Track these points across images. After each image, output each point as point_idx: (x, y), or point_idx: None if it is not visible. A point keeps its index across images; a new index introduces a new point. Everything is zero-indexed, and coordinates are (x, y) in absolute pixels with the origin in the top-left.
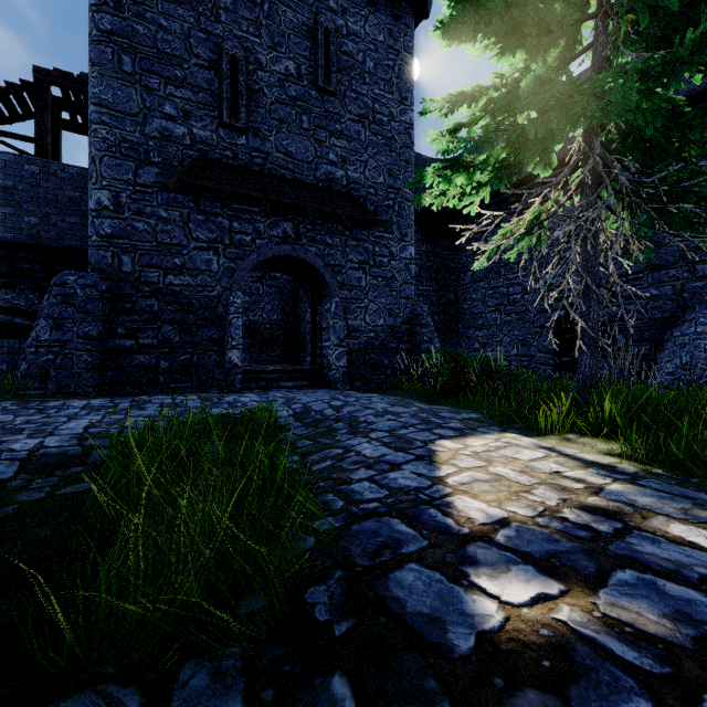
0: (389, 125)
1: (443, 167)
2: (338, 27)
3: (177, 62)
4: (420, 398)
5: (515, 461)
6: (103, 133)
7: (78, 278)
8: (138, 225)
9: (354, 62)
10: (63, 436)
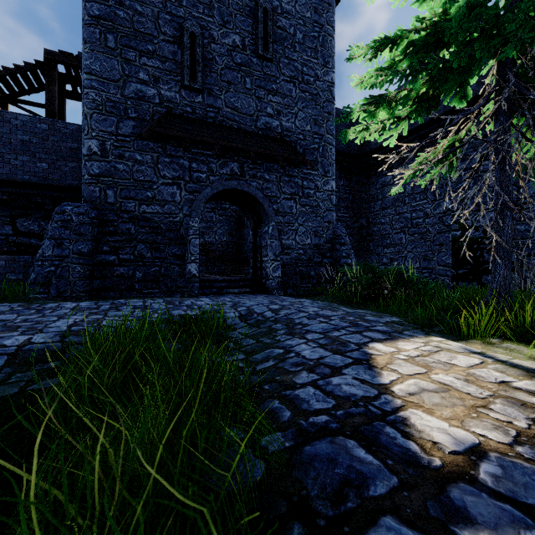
0: (315, 84)
1: (368, 102)
2: (274, 7)
3: (149, 38)
4: (343, 302)
5: (454, 367)
6: (92, 95)
7: (74, 208)
8: (119, 166)
9: (286, 34)
10: (49, 334)
